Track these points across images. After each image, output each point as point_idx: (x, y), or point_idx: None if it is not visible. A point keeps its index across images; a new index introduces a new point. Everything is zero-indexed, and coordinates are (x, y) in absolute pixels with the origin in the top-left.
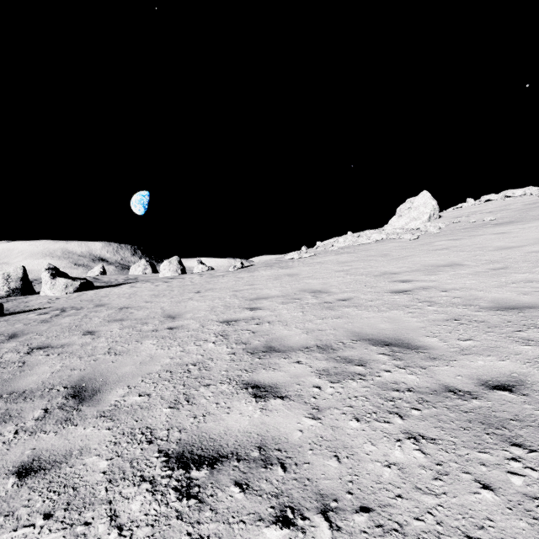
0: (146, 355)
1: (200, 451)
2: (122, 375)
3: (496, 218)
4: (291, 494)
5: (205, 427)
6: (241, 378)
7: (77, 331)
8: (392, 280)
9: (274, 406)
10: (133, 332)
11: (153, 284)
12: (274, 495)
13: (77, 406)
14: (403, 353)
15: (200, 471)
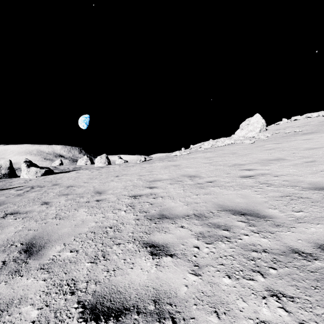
0: (80, 220)
1: (109, 303)
2: (61, 234)
3: (302, 130)
4: None
5: (114, 280)
6: (142, 239)
7: (38, 202)
8: (241, 169)
9: (165, 263)
10: (73, 203)
11: (90, 171)
12: None
13: (26, 259)
14: (255, 221)
15: (107, 323)
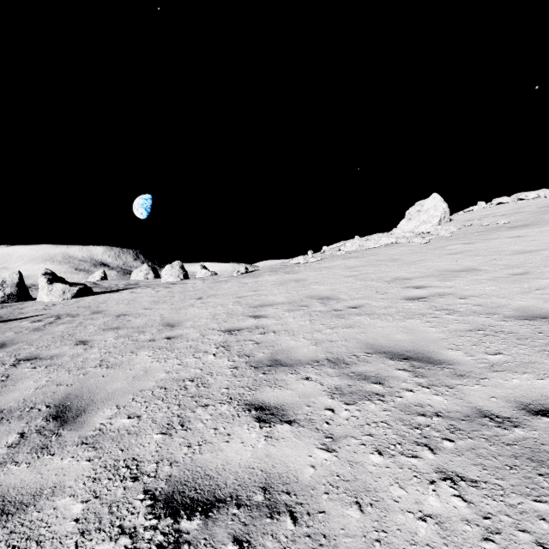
0: (141, 369)
1: (192, 493)
2: (112, 392)
3: (510, 221)
4: None
5: (200, 459)
6: (243, 397)
7: (69, 340)
8: (405, 286)
9: (280, 433)
10: (128, 342)
11: (154, 289)
12: None
13: (58, 430)
14: (425, 369)
15: (191, 520)
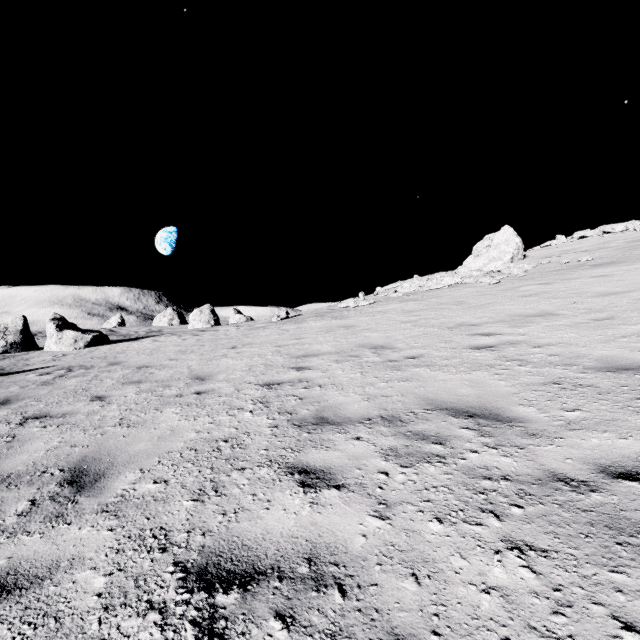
0: (167, 428)
1: (229, 565)
2: (134, 454)
3: (594, 258)
4: (354, 634)
5: (237, 528)
6: (285, 460)
7: (83, 396)
8: (471, 334)
9: (327, 499)
10: (152, 397)
11: (180, 337)
12: (329, 635)
13: (74, 496)
14: (493, 427)
15: (228, 594)
